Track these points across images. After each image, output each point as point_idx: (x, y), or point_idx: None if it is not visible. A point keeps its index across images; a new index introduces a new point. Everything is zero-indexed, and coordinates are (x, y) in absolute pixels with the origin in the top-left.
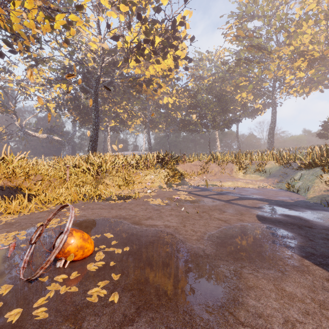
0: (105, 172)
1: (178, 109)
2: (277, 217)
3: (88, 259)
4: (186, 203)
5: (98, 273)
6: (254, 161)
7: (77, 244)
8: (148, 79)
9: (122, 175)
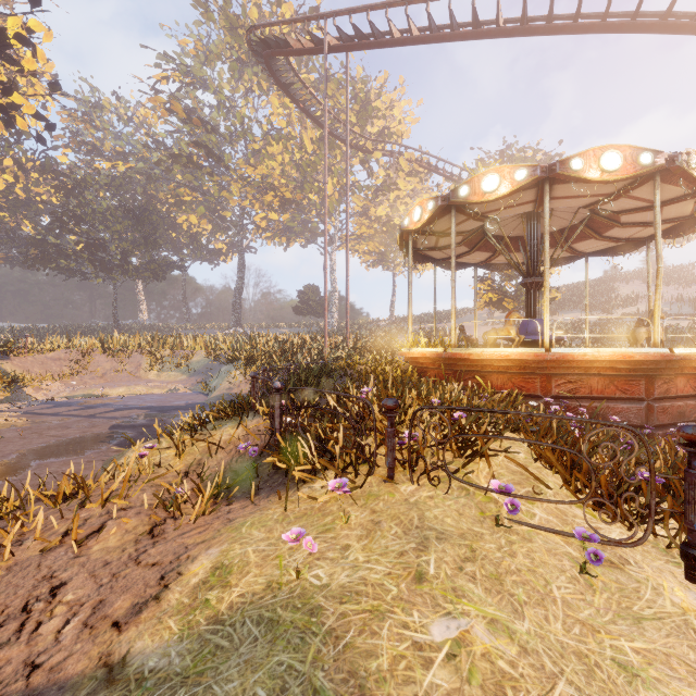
0: None
1: (25, 207)
2: (138, 422)
3: None
4: (6, 428)
5: None
6: (179, 351)
7: None
8: None
9: None
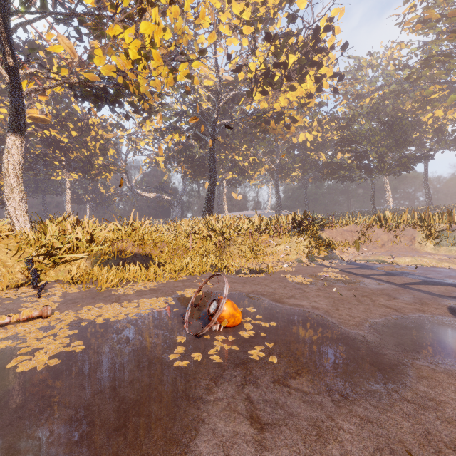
0: (229, 240)
1: (321, 147)
2: None
3: (238, 328)
4: (337, 284)
5: (252, 340)
6: None
7: (229, 312)
8: (277, 113)
9: (248, 243)
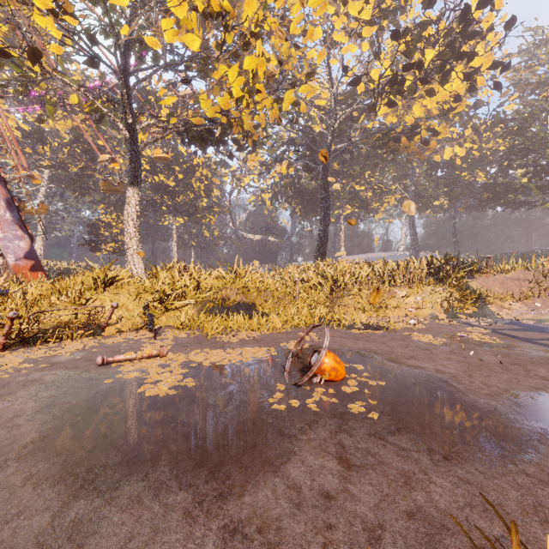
0: (342, 290)
1: (478, 164)
2: None
3: (341, 383)
4: (481, 347)
5: (354, 396)
6: None
7: (331, 365)
8: (410, 127)
9: (367, 294)
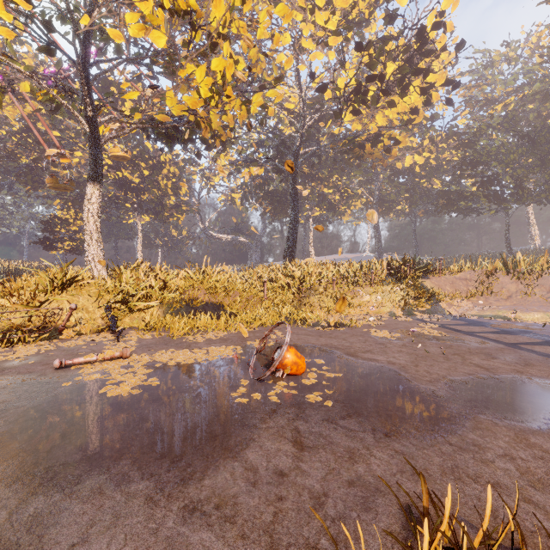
0: (309, 290)
1: (435, 172)
2: None
3: (302, 376)
4: (429, 340)
5: (313, 387)
6: None
7: (292, 360)
8: (374, 134)
9: (332, 293)
